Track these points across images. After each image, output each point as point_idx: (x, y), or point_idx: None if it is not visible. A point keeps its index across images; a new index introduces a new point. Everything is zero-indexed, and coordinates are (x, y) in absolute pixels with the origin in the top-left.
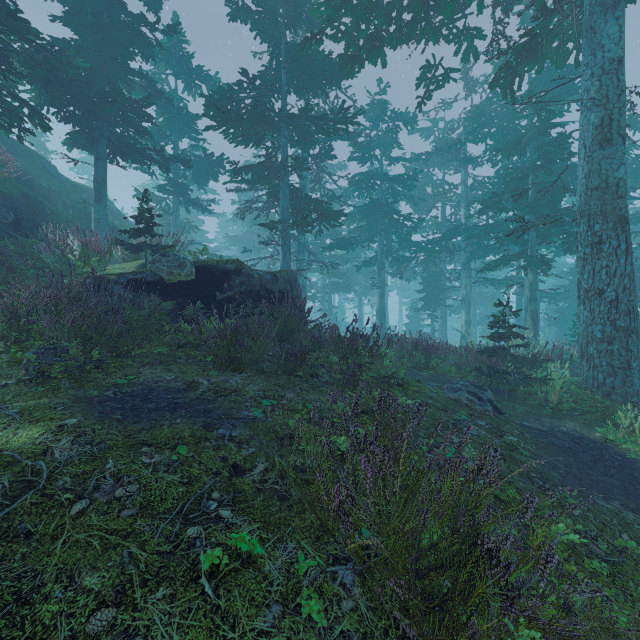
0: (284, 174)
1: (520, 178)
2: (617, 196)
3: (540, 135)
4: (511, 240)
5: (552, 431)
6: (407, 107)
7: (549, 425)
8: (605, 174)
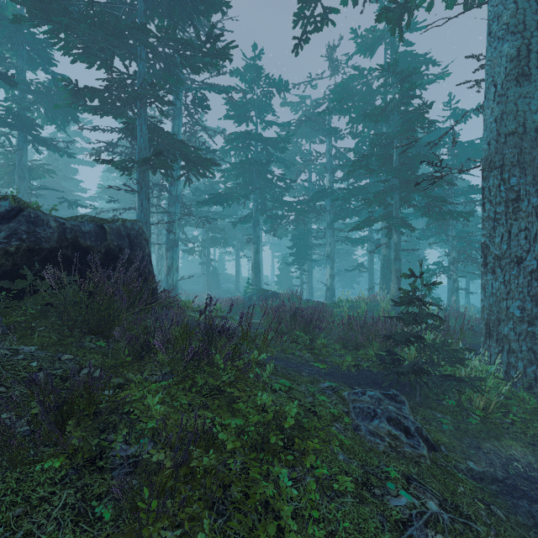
0: (140, 105)
1: (384, 144)
2: (536, 144)
3: (403, 104)
4: (377, 202)
5: (510, 478)
6: (280, 75)
7: (498, 461)
8: (522, 116)
